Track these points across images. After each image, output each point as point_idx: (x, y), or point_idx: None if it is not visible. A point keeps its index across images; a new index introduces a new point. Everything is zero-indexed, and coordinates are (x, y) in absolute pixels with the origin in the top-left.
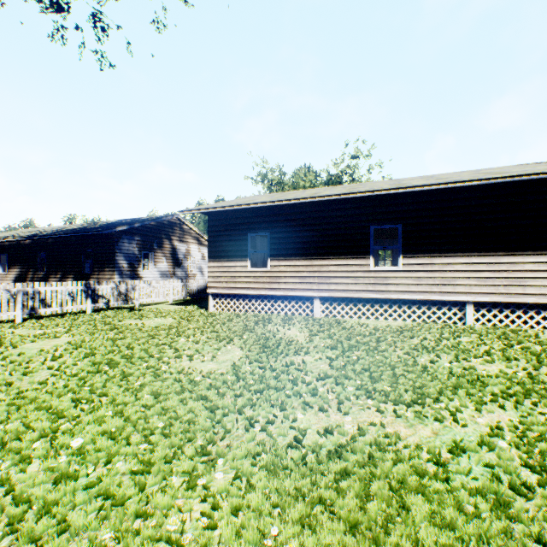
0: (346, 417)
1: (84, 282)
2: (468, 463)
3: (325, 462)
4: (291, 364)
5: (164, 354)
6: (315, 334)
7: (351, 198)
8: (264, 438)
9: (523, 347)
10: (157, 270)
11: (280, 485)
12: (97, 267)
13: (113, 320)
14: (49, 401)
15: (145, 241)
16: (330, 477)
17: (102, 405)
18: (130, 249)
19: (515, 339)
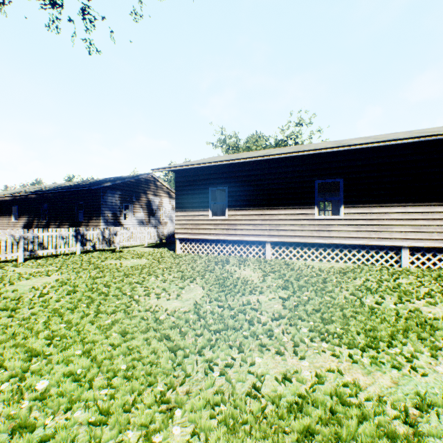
0: (303, 362)
1: (74, 228)
2: (439, 422)
3: (286, 418)
4: (247, 303)
5: (135, 292)
6: (268, 275)
7: (298, 156)
8: (223, 383)
9: None
10: (135, 219)
11: None
12: (87, 216)
13: (97, 261)
14: (27, 338)
15: (126, 195)
16: (292, 437)
17: (73, 343)
18: (113, 202)
19: None
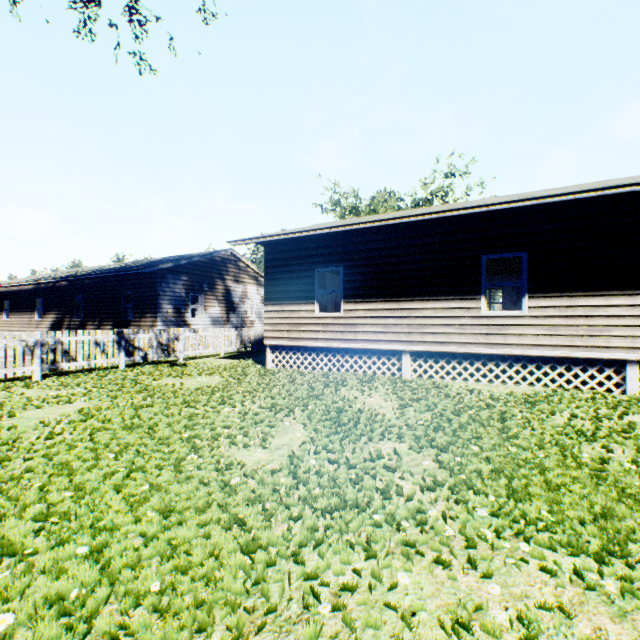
0: (489, 585)
1: (116, 330)
2: None
3: None
4: (378, 457)
5: (196, 433)
6: (408, 405)
7: (455, 218)
8: (338, 630)
9: None
10: (208, 316)
11: None
12: (137, 312)
13: (147, 379)
14: (4, 518)
15: (194, 281)
16: None
17: (78, 531)
18: (175, 291)
19: None
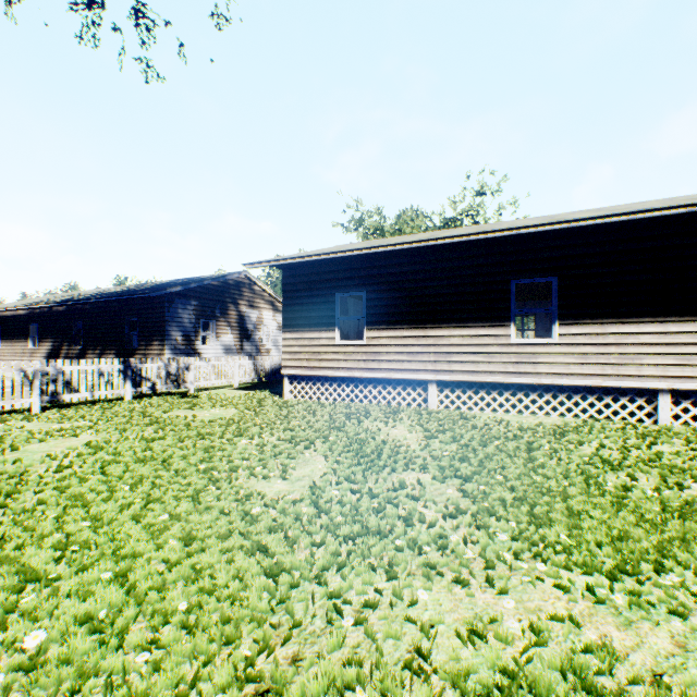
0: (505, 600)
1: (122, 359)
2: None
3: None
4: (401, 487)
5: (213, 465)
6: (433, 436)
7: (483, 241)
8: (360, 641)
9: None
10: (220, 344)
11: None
12: (143, 339)
13: (156, 411)
14: (23, 547)
15: (205, 306)
16: None
17: (100, 558)
18: (185, 317)
19: None
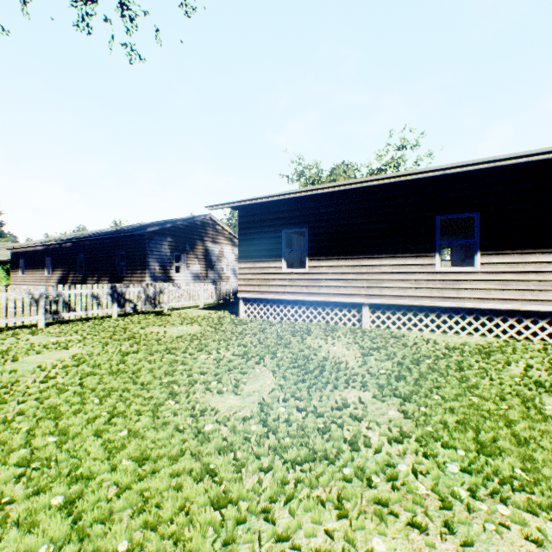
0: None
1: (110, 285)
2: None
3: None
4: (344, 405)
5: (175, 378)
6: (369, 353)
7: (411, 182)
8: None
9: None
10: (189, 272)
11: None
12: (129, 269)
13: (135, 327)
14: None
15: (177, 242)
16: None
17: (55, 479)
18: (162, 251)
19: None
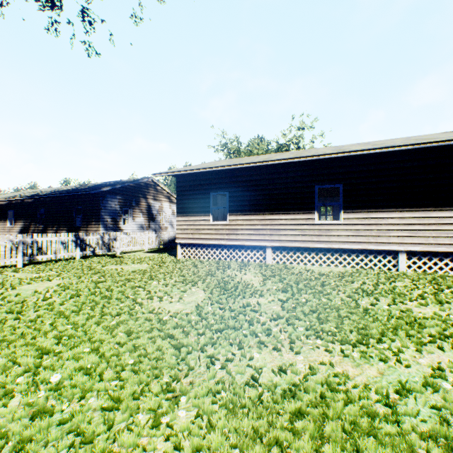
0: (298, 356)
1: (74, 233)
2: (415, 404)
3: (280, 402)
4: (248, 305)
5: (138, 295)
6: (268, 278)
7: (298, 162)
8: (224, 375)
9: (452, 291)
10: (135, 223)
11: (239, 425)
12: (85, 221)
13: (97, 266)
14: (36, 338)
15: (125, 199)
16: (285, 417)
17: (81, 342)
18: (113, 206)
19: (445, 284)
